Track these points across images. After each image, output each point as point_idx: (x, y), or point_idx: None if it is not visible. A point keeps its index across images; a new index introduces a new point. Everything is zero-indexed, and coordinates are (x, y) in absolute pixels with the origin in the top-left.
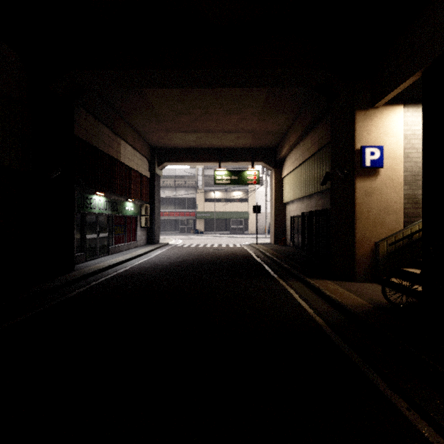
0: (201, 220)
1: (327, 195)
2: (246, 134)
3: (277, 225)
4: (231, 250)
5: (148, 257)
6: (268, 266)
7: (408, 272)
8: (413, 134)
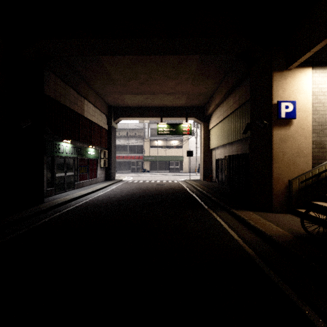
0: (147, 162)
1: (246, 142)
2: (182, 95)
3: (205, 165)
4: (170, 185)
5: (105, 191)
6: (199, 199)
7: (325, 207)
8: (320, 91)
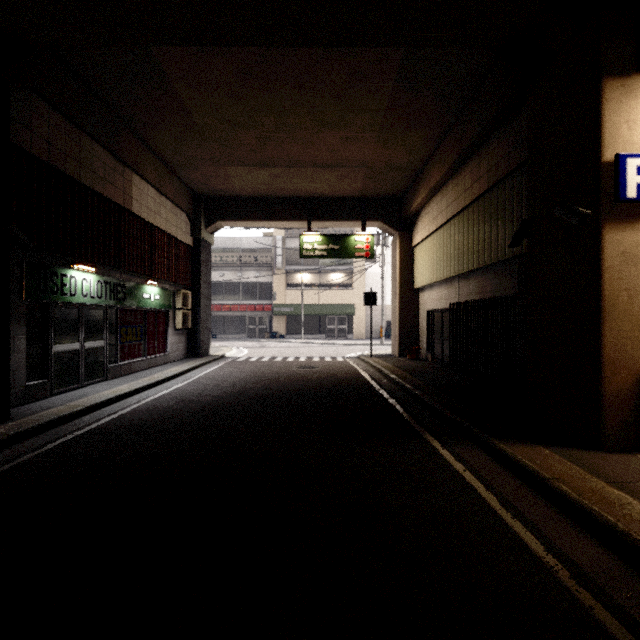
0: (281, 318)
1: (506, 270)
2: (354, 170)
3: (405, 325)
4: (328, 369)
5: (178, 384)
6: (400, 404)
7: None
8: None
